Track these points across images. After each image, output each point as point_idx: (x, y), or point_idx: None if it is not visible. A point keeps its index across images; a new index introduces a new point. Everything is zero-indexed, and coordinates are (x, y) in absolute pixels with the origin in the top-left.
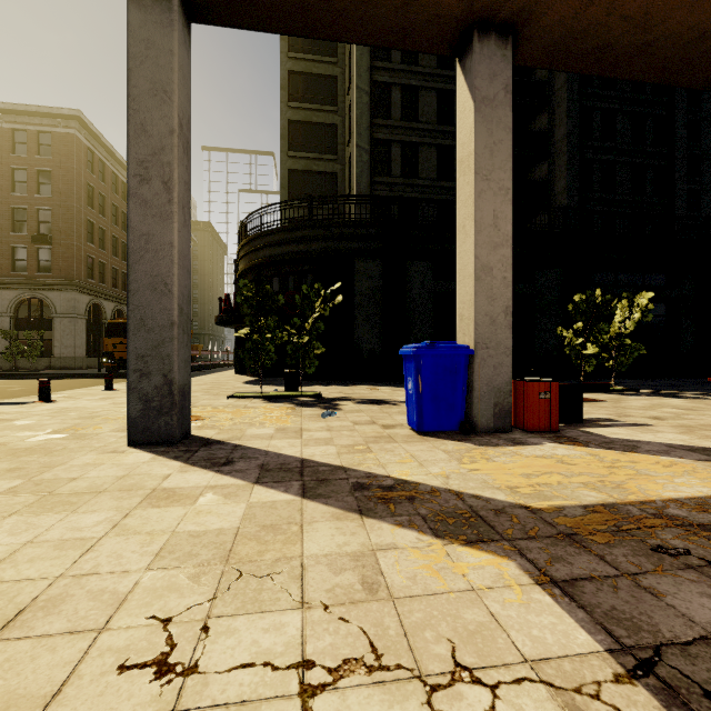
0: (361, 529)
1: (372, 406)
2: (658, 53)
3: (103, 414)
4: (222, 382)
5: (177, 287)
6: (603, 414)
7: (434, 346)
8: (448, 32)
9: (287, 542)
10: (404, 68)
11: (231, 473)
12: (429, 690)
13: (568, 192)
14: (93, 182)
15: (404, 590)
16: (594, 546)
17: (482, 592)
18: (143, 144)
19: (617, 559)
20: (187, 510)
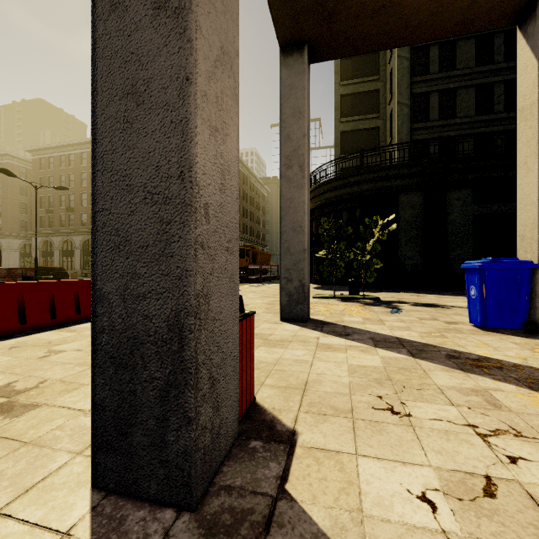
0: (469, 378)
1: (426, 308)
2: None
3: (249, 304)
4: None
5: (307, 228)
6: None
7: (497, 261)
8: (509, 10)
9: (421, 377)
10: None
11: (355, 340)
12: None
13: None
14: None
15: (521, 410)
16: None
17: None
18: (288, 146)
19: None
20: (345, 355)
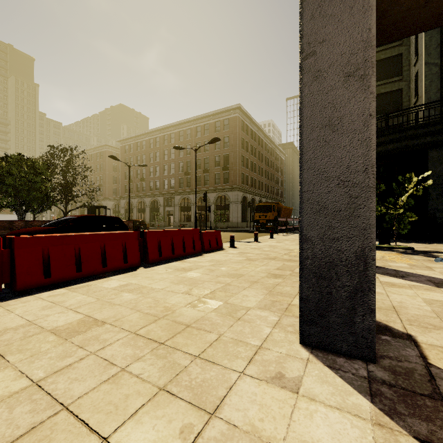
0: None
1: None
2: None
3: (293, 249)
4: None
5: None
6: None
7: None
8: None
9: None
10: None
11: (413, 281)
12: None
13: None
14: (244, 136)
15: None
16: None
17: None
18: None
19: None
20: (413, 291)
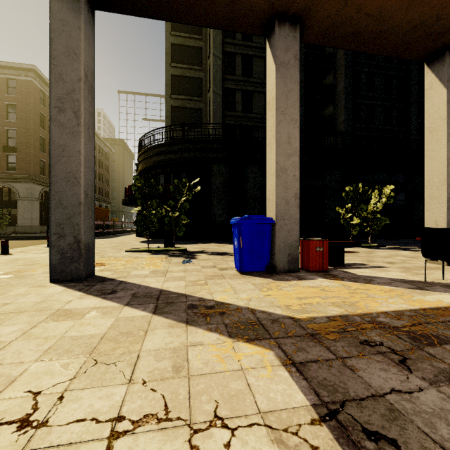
0: (184, 333)
1: (217, 256)
2: (389, 38)
3: (41, 262)
4: (126, 242)
5: (83, 179)
6: (359, 261)
7: (250, 218)
8: (259, 21)
9: (133, 342)
10: (244, 43)
11: (112, 299)
12: (192, 432)
13: (345, 123)
14: (44, 112)
15: (198, 370)
16: (326, 341)
17: (247, 371)
18: (61, 87)
19: (337, 349)
20: (75, 323)
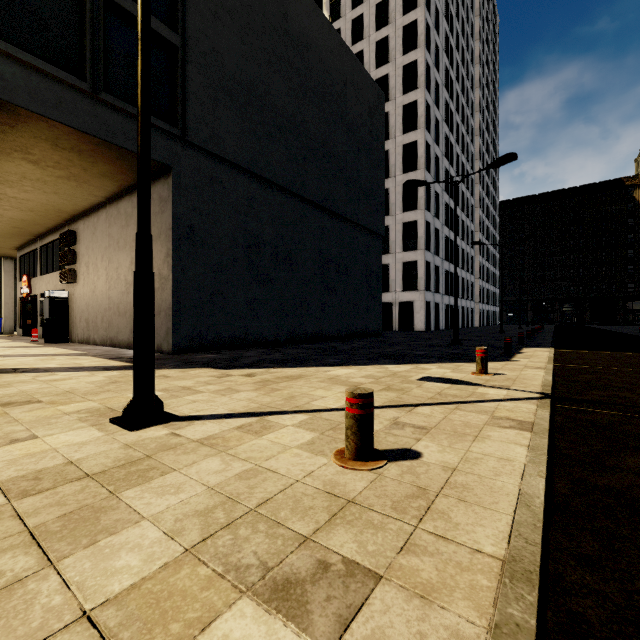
0: None
1: None
2: None
3: None
4: None
5: None
6: None
7: None
8: None
9: None
10: None
11: None
12: None
13: None
14: None
15: None
16: None
17: None
18: None
19: None
20: None
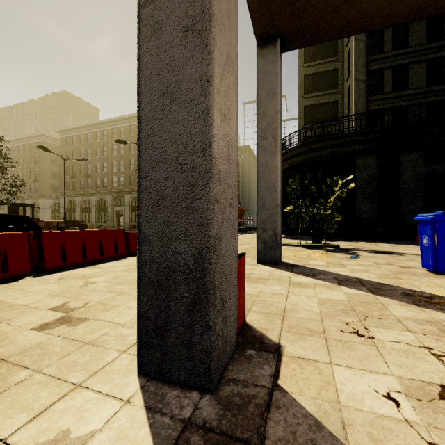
0: (423, 311)
1: (382, 254)
2: None
3: None
4: None
5: (279, 187)
6: None
7: None
8: None
9: (380, 309)
10: None
11: (321, 279)
12: None
13: None
14: None
15: None
16: None
17: None
18: (264, 121)
19: None
20: (314, 290)
